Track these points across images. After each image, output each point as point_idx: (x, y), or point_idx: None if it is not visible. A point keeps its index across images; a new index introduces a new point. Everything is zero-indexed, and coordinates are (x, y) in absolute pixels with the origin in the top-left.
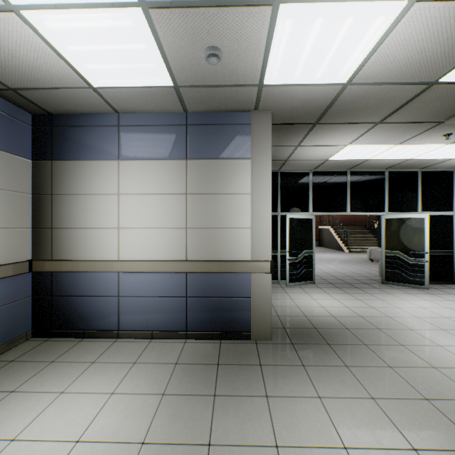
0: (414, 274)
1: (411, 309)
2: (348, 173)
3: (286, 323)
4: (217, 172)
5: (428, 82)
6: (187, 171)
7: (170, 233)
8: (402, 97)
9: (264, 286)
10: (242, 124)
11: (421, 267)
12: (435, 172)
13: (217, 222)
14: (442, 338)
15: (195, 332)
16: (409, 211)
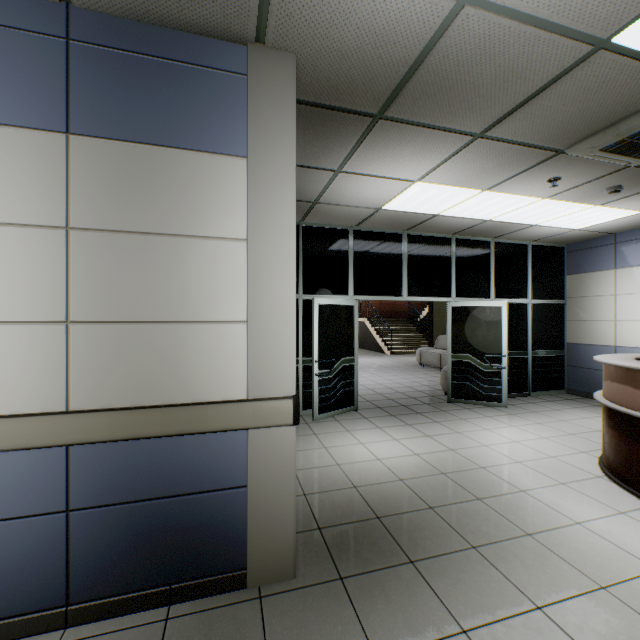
0: (490, 386)
1: (504, 447)
2: (405, 236)
3: (321, 512)
4: (159, 179)
5: (595, 39)
6: (69, 166)
7: (14, 336)
8: (540, 72)
9: (278, 455)
10: (227, 70)
11: (497, 376)
12: (509, 244)
13: (161, 306)
14: (572, 503)
15: (96, 601)
16: (480, 297)
